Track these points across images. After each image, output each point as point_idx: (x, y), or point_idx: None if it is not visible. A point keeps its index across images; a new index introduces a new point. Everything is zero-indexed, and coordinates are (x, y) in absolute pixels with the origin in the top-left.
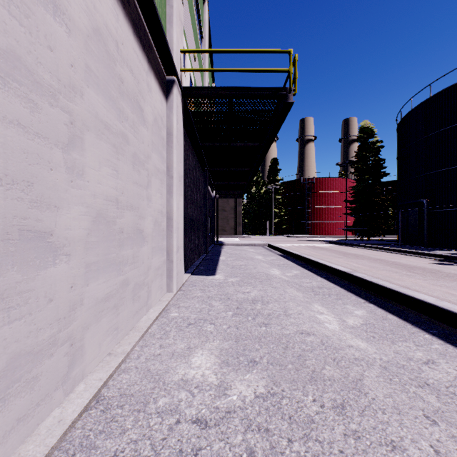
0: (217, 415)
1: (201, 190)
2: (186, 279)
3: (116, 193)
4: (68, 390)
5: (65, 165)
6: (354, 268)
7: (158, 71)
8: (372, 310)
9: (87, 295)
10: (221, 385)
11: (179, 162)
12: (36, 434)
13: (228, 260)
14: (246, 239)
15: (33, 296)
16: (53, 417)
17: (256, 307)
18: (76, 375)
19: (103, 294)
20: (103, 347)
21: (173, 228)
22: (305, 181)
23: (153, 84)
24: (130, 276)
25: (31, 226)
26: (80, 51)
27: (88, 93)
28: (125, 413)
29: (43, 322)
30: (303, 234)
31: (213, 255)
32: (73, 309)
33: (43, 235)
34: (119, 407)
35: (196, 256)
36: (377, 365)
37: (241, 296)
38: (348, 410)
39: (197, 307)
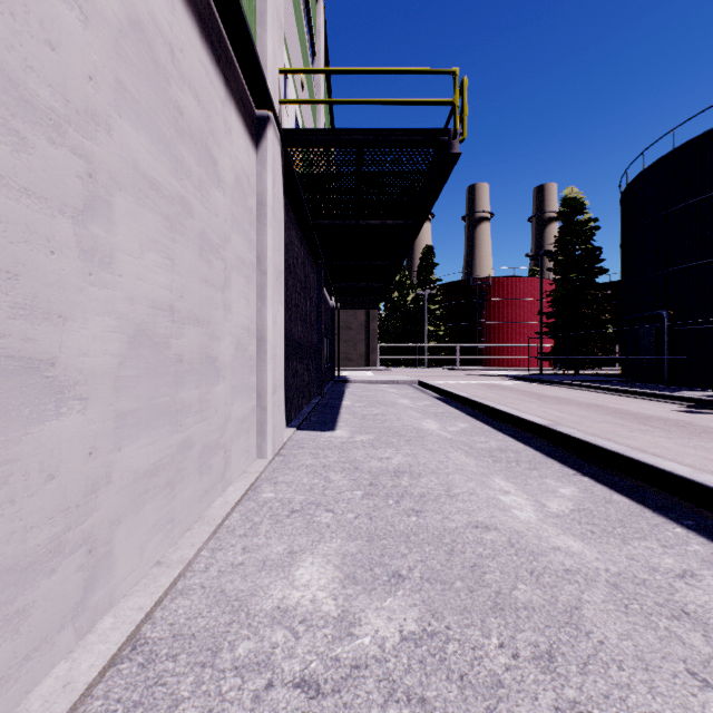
0: (337, 673)
1: (312, 295)
2: (288, 437)
3: (169, 297)
4: (84, 629)
5: (78, 246)
6: (556, 420)
7: (243, 100)
8: (587, 487)
9: (118, 466)
10: (343, 619)
11: (277, 249)
12: (23, 710)
13: (355, 407)
14: (384, 373)
15: (18, 471)
16: (56, 678)
17: (401, 483)
18: (98, 603)
19: (148, 464)
20: (147, 552)
21: (266, 355)
22: (476, 282)
23: (233, 122)
24: (194, 434)
25: (13, 350)
26: (106, 55)
27: (121, 127)
28: (179, 670)
29: (36, 515)
30: (472, 365)
31: (331, 398)
32: (94, 491)
33: (38, 365)
34: (170, 658)
35: (305, 400)
36: (602, 580)
37: (377, 465)
38: (560, 664)
39: (305, 483)
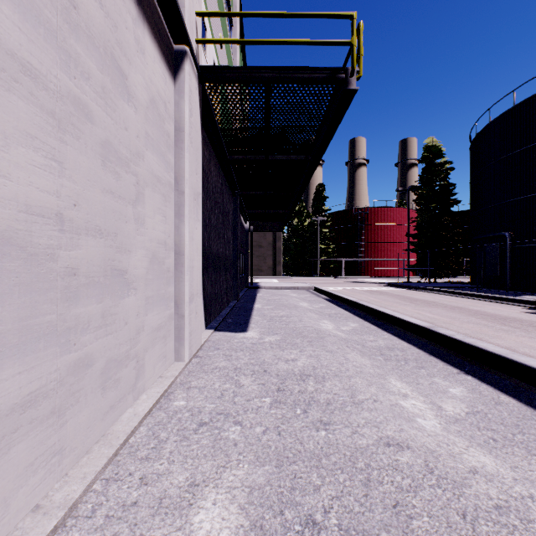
0: None
1: (230, 218)
2: (205, 338)
3: (56, 203)
4: None
5: None
6: (430, 320)
7: (159, 29)
8: (474, 386)
9: None
10: None
11: (194, 172)
12: None
13: (264, 310)
14: (287, 281)
15: None
16: None
17: (307, 388)
18: None
19: (18, 397)
20: (16, 502)
21: (183, 267)
22: (357, 211)
23: (147, 44)
24: (95, 350)
25: None
26: None
27: None
28: None
29: None
30: (354, 275)
31: (245, 302)
32: None
33: None
34: None
35: (223, 304)
36: None
37: (284, 367)
38: None
39: (217, 388)
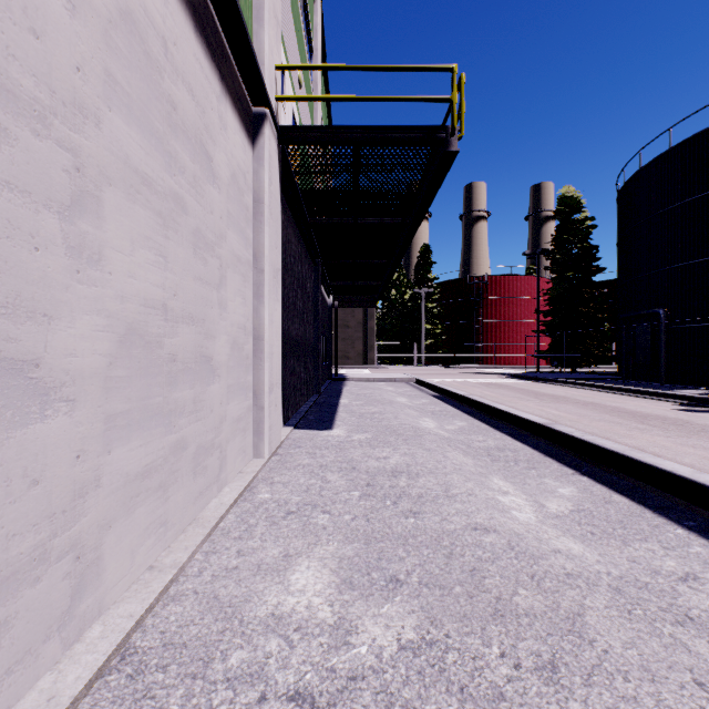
0: (332, 686)
1: (310, 293)
2: (285, 436)
3: (162, 295)
4: (72, 639)
5: (65, 242)
6: (553, 418)
7: (239, 97)
8: (586, 486)
9: (108, 469)
10: (339, 626)
11: (274, 247)
12: None
13: (353, 405)
14: (382, 371)
15: None
16: (40, 691)
17: (399, 483)
18: (86, 611)
19: (140, 466)
20: (138, 557)
21: (263, 353)
22: (473, 280)
23: (229, 118)
24: (188, 434)
25: None
26: (94, 46)
27: (111, 120)
28: (169, 682)
29: (19, 522)
30: (470, 363)
31: (329, 396)
32: (82, 495)
33: (21, 366)
34: (160, 669)
35: (303, 399)
36: (604, 585)
37: (374, 465)
38: (564, 675)
39: (302, 483)
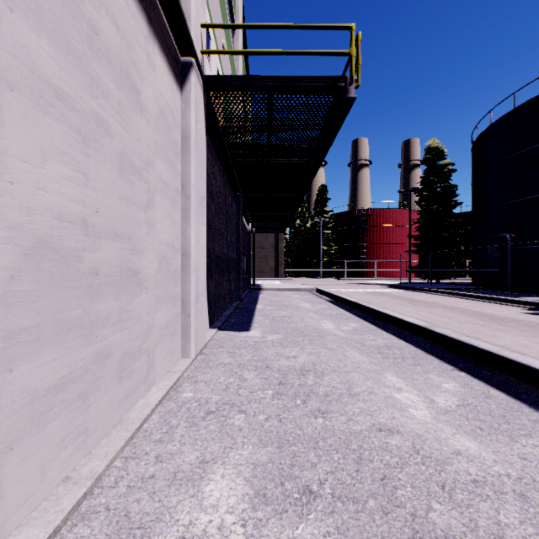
0: None
1: (232, 220)
2: (210, 337)
3: (82, 211)
4: None
5: None
6: (429, 320)
7: (167, 44)
8: (466, 382)
9: (9, 388)
10: None
11: (199, 178)
12: None
13: (266, 310)
14: (289, 282)
15: None
16: None
17: (307, 381)
18: None
19: (52, 380)
20: (51, 471)
21: (190, 268)
22: (359, 212)
23: (157, 59)
24: (113, 343)
25: None
26: None
27: (13, 22)
28: None
29: None
30: (356, 276)
31: (248, 302)
32: None
33: None
34: None
35: (226, 305)
36: (509, 491)
37: (285, 363)
38: None
39: (222, 382)
